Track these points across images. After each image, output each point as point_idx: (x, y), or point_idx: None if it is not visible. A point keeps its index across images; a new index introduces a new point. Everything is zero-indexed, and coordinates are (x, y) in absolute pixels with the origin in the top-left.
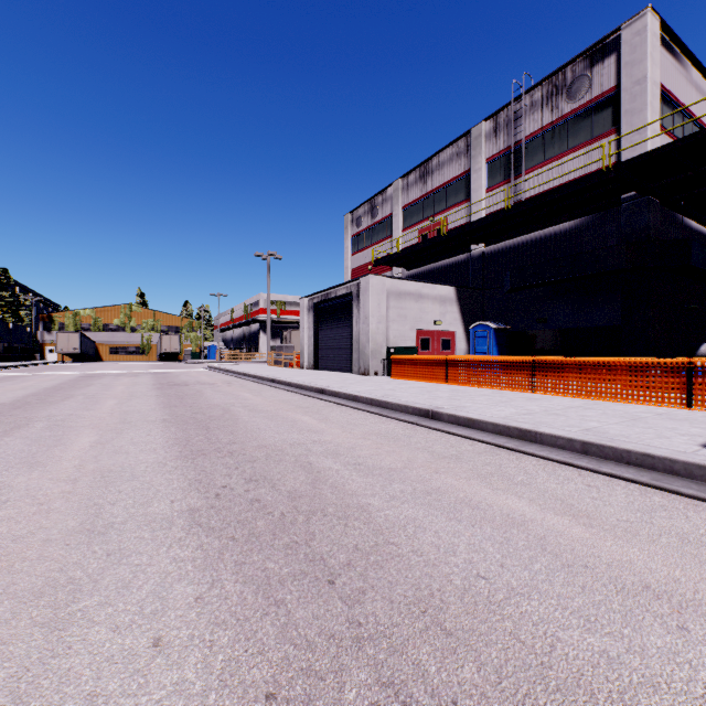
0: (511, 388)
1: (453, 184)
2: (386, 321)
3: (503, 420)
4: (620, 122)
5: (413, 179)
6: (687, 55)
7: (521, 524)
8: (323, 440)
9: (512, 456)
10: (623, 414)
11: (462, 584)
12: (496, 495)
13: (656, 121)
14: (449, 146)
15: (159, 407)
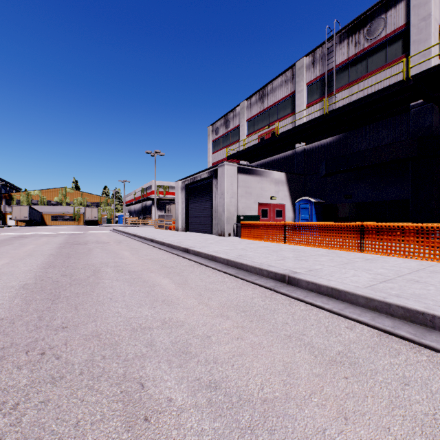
0: (341, 248)
1: (283, 102)
2: (237, 196)
3: (377, 294)
4: (408, 51)
5: (254, 100)
6: None
7: None
8: (174, 320)
9: (420, 355)
10: None
11: None
12: None
13: (437, 48)
14: (280, 75)
15: (37, 268)
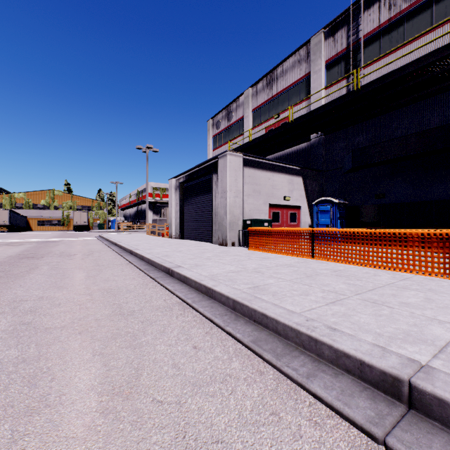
0: (411, 270)
1: (295, 87)
2: (242, 195)
3: None
4: None
5: (261, 86)
6: None
7: None
8: None
9: None
10: None
11: None
12: None
13: None
14: (292, 55)
15: None
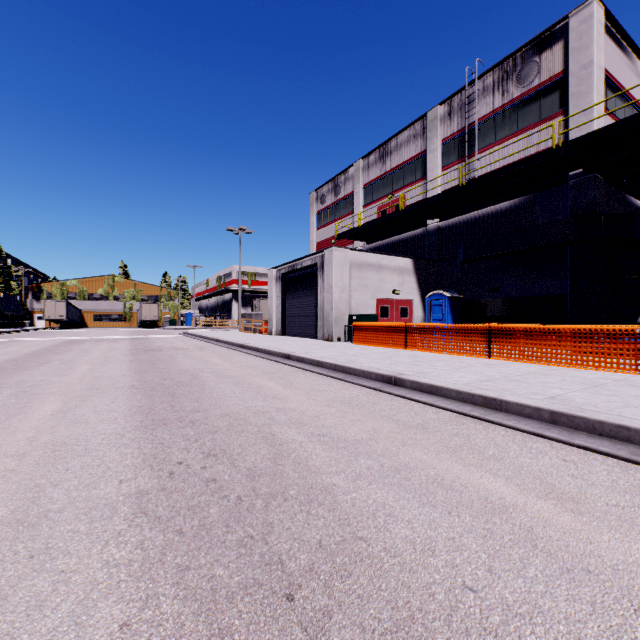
0: (468, 354)
1: (411, 164)
2: (349, 290)
3: (466, 388)
4: (567, 105)
5: (373, 159)
6: (629, 43)
7: (502, 511)
8: (287, 408)
9: (478, 425)
10: (582, 380)
11: (447, 599)
12: (470, 473)
13: (601, 104)
14: (406, 128)
15: (130, 373)
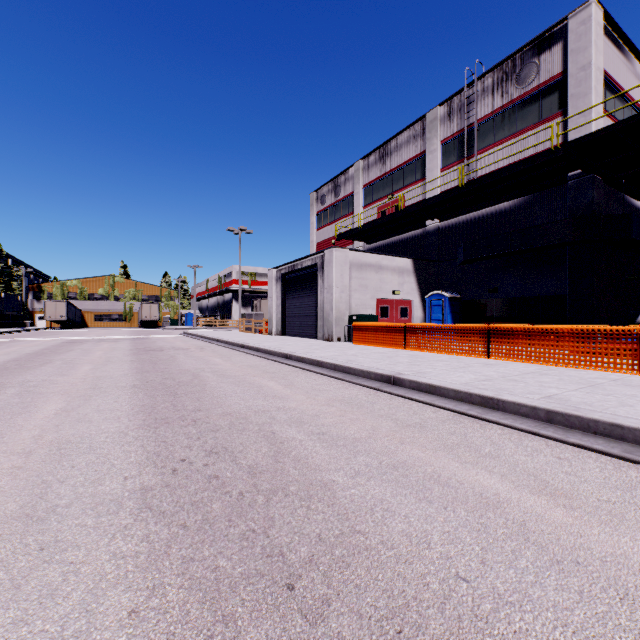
0: (467, 354)
1: (410, 164)
2: (348, 291)
3: (464, 387)
4: (566, 106)
5: (373, 160)
6: (627, 44)
7: (496, 506)
8: (288, 407)
9: (476, 424)
10: (579, 380)
11: (441, 588)
12: (466, 470)
13: (600, 105)
14: (406, 129)
15: (131, 372)
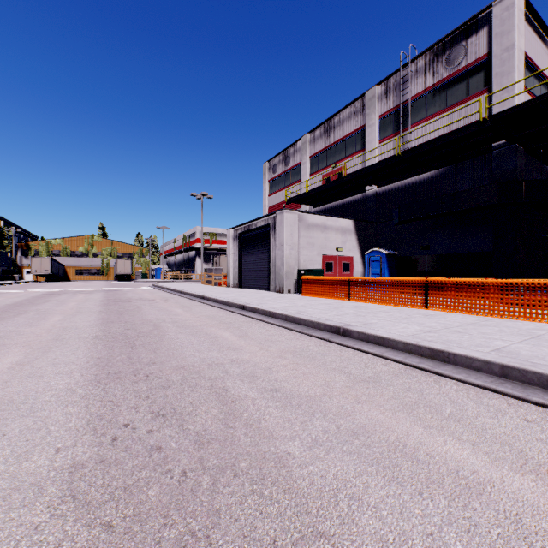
0: (406, 305)
1: (351, 137)
2: (297, 248)
3: (413, 339)
4: (491, 84)
5: (318, 133)
6: (544, 30)
7: (479, 490)
8: (241, 359)
9: (429, 378)
10: (519, 331)
11: None
12: (432, 437)
13: (522, 82)
14: (348, 106)
15: (97, 323)
